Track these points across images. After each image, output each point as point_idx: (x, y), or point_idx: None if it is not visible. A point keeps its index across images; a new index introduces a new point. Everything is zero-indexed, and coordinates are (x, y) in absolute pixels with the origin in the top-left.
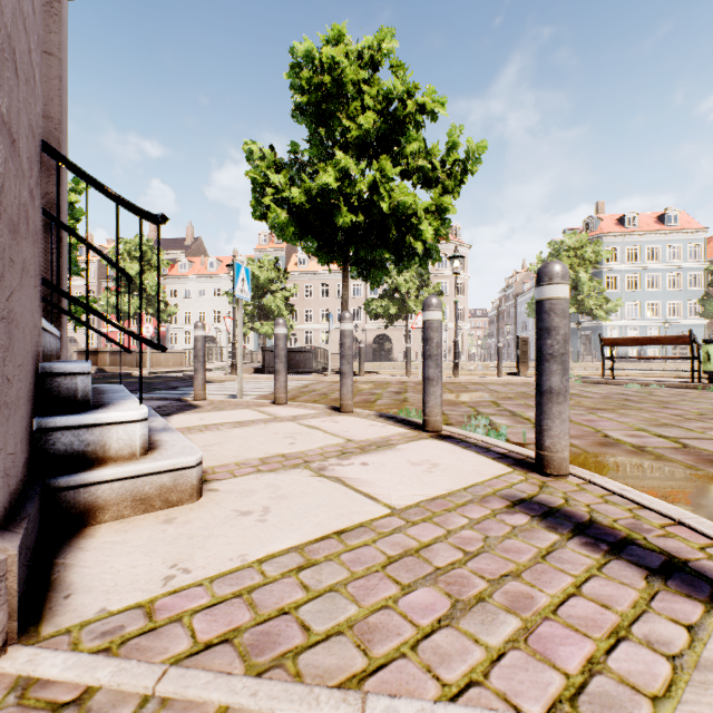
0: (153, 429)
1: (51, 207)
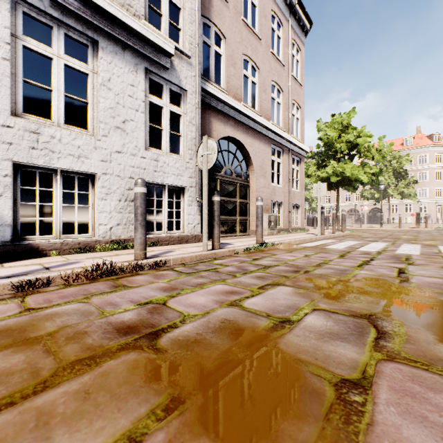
0: None
1: None
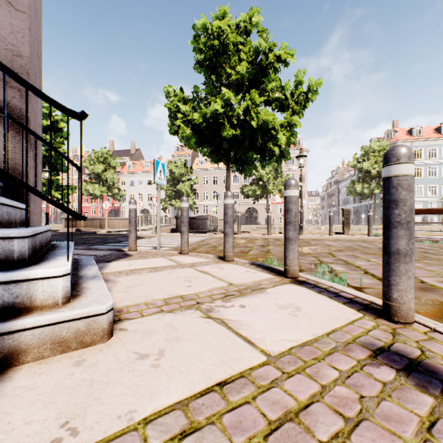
0: (86, 277)
1: (22, 119)
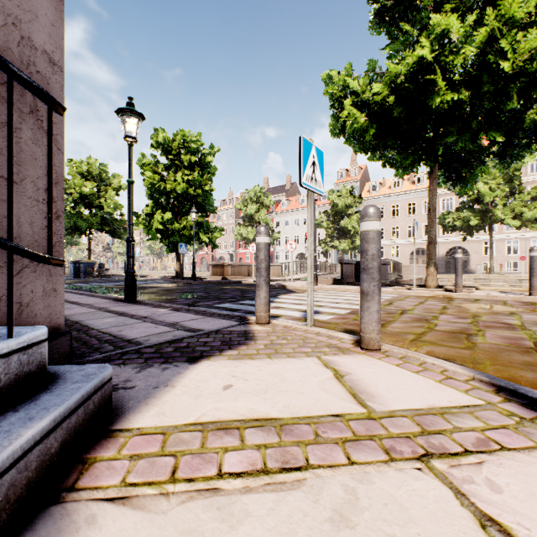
0: None
1: None
